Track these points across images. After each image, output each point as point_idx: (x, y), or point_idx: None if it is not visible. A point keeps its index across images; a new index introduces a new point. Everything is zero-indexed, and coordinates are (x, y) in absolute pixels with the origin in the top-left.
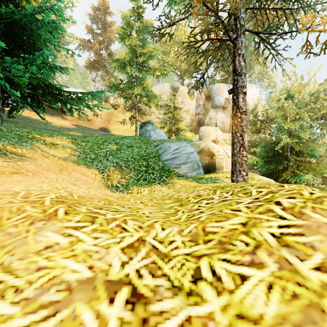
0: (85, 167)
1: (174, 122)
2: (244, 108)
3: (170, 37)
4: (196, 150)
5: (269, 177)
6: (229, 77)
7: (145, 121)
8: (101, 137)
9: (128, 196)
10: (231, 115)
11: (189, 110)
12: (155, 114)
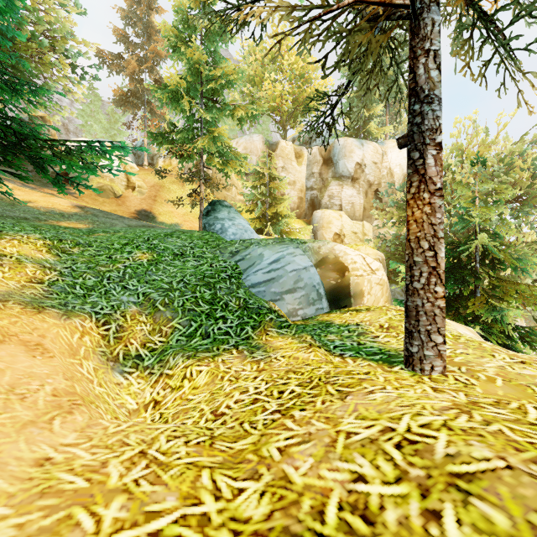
0: (57, 316)
1: (270, 203)
2: (438, 180)
3: (261, 25)
4: (314, 260)
5: None
6: (362, 128)
7: (216, 202)
8: (125, 234)
9: (119, 468)
10: (366, 192)
11: (295, 182)
12: (238, 187)
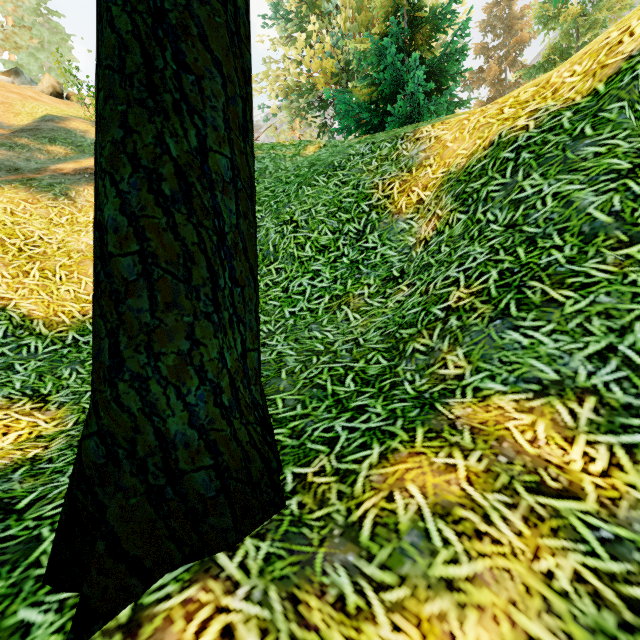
0: None
1: None
2: None
3: None
4: None
5: None
6: None
7: None
8: None
9: None
10: None
11: None
12: None
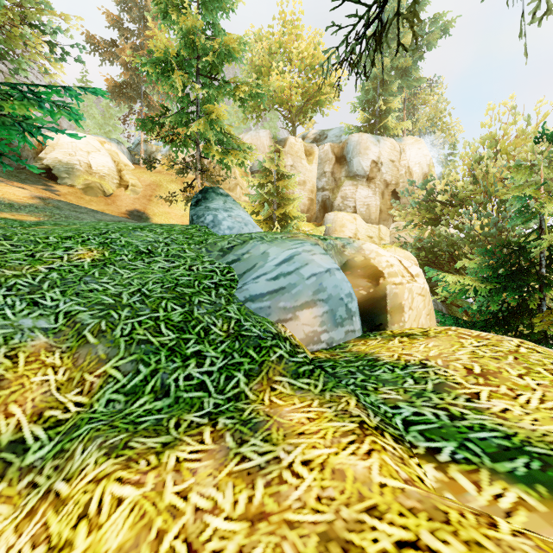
0: None
1: (278, 203)
2: None
3: None
4: (337, 262)
5: (499, 323)
6: (377, 123)
7: (208, 190)
8: (79, 226)
9: None
10: (382, 193)
11: (305, 182)
12: (242, 187)
